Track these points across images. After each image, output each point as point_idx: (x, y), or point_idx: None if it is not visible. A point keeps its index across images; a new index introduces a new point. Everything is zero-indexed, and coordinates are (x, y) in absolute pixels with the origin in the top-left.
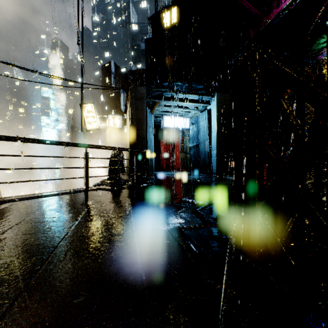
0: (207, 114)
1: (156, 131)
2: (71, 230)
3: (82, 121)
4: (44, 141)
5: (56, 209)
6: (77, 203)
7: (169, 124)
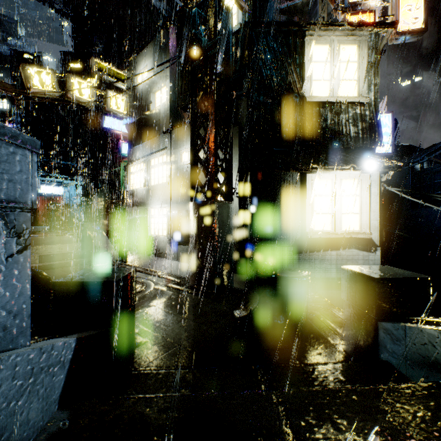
0: (75, 187)
1: None
2: None
3: None
4: None
5: None
6: None
7: (44, 191)
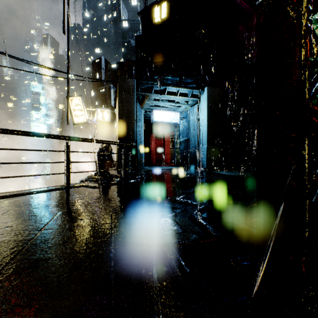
0: (198, 108)
1: (146, 126)
2: (24, 249)
3: (68, 114)
4: (14, 132)
5: (20, 214)
6: (50, 204)
7: (159, 118)
